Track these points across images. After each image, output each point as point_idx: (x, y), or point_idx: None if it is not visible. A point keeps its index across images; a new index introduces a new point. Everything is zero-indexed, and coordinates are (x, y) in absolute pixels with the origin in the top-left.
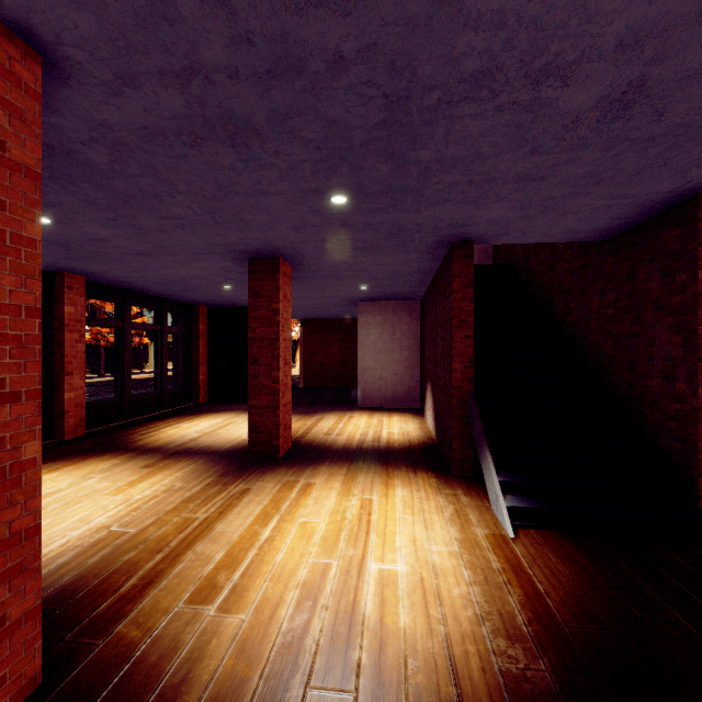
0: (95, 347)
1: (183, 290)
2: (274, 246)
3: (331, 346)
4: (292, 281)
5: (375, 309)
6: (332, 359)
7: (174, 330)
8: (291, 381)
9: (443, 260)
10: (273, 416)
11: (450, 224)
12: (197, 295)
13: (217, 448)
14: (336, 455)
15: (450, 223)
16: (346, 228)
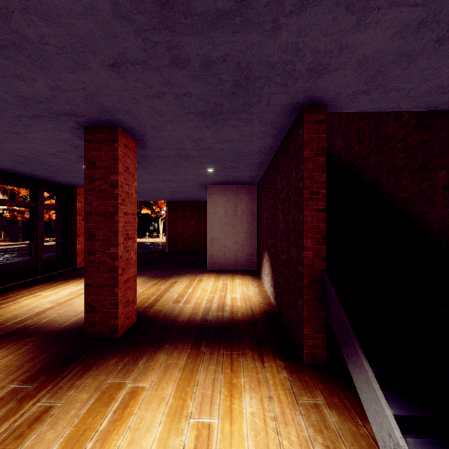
0: (14, 221)
1: (49, 170)
2: (103, 105)
3: (189, 221)
4: (144, 161)
5: (221, 192)
6: (190, 230)
7: (52, 207)
8: (135, 255)
9: (286, 135)
10: (111, 294)
11: (310, 67)
12: (67, 177)
13: (57, 325)
14: (178, 333)
15: (310, 64)
16: (179, 70)
